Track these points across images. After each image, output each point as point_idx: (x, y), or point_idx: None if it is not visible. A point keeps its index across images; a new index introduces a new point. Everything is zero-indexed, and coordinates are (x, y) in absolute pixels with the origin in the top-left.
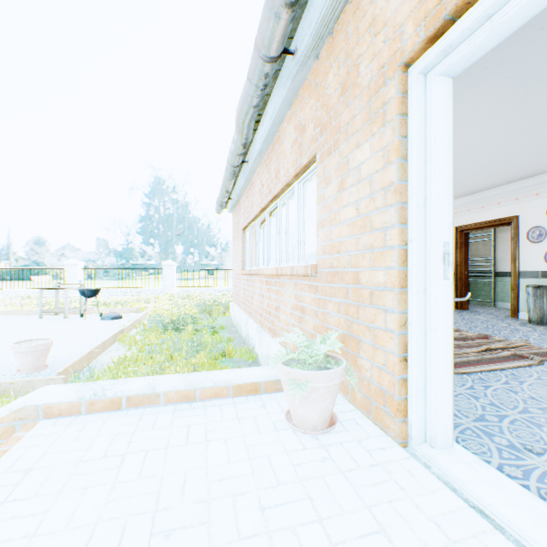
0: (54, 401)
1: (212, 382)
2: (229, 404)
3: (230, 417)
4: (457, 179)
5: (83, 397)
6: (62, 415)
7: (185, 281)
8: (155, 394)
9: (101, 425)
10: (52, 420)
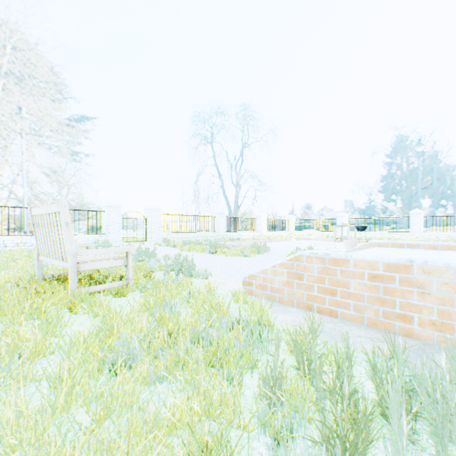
0: (379, 242)
1: (446, 243)
2: (455, 252)
3: (455, 252)
4: None
5: (389, 242)
6: (382, 247)
7: (431, 227)
8: (418, 244)
9: (397, 249)
10: (379, 247)
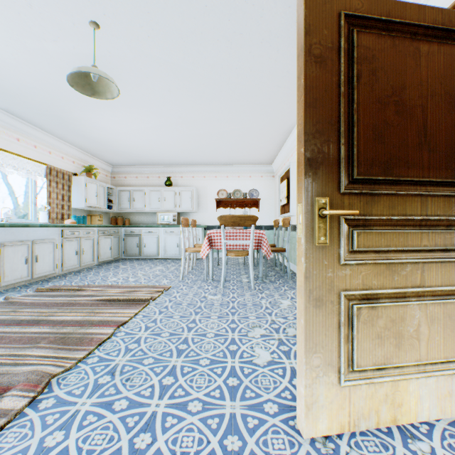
0: None
1: None
2: None
3: None
4: (223, 63)
5: None
6: None
7: None
8: None
9: None
10: None
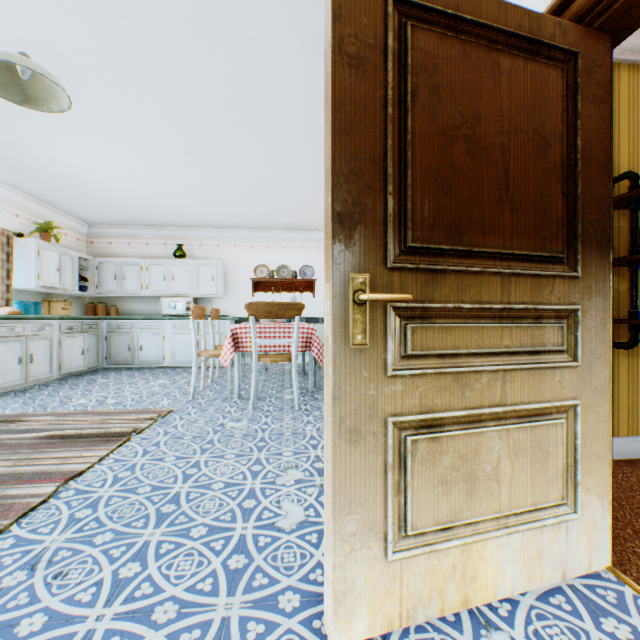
0: None
1: None
2: None
3: None
4: (247, 73)
5: None
6: None
7: None
8: None
9: None
10: None
